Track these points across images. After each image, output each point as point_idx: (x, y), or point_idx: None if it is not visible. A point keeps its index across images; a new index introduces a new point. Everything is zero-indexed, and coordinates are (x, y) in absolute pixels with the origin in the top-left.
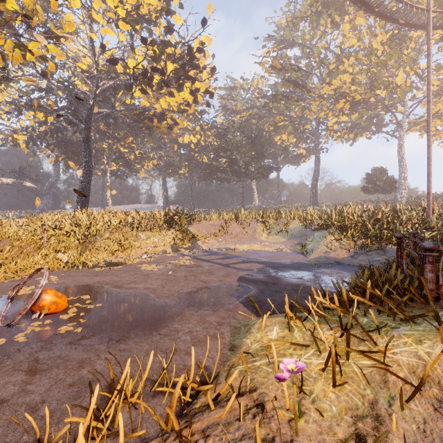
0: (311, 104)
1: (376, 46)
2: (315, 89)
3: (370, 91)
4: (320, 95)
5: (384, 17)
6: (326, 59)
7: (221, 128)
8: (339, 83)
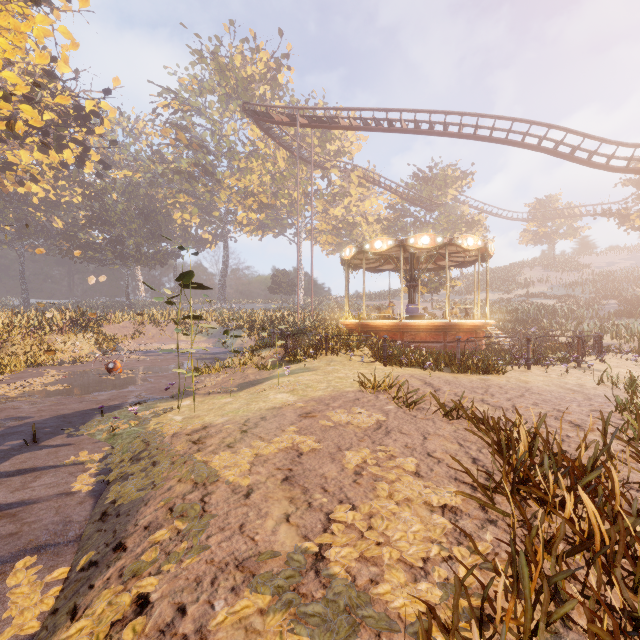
0: (221, 192)
1: (280, 159)
2: (226, 178)
3: (275, 198)
4: (231, 187)
5: (284, 147)
6: (236, 154)
7: (94, 186)
8: (249, 182)
